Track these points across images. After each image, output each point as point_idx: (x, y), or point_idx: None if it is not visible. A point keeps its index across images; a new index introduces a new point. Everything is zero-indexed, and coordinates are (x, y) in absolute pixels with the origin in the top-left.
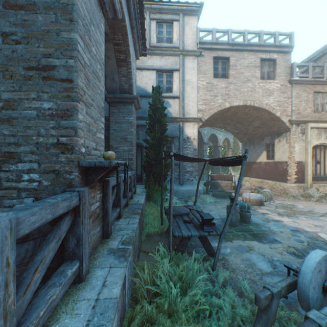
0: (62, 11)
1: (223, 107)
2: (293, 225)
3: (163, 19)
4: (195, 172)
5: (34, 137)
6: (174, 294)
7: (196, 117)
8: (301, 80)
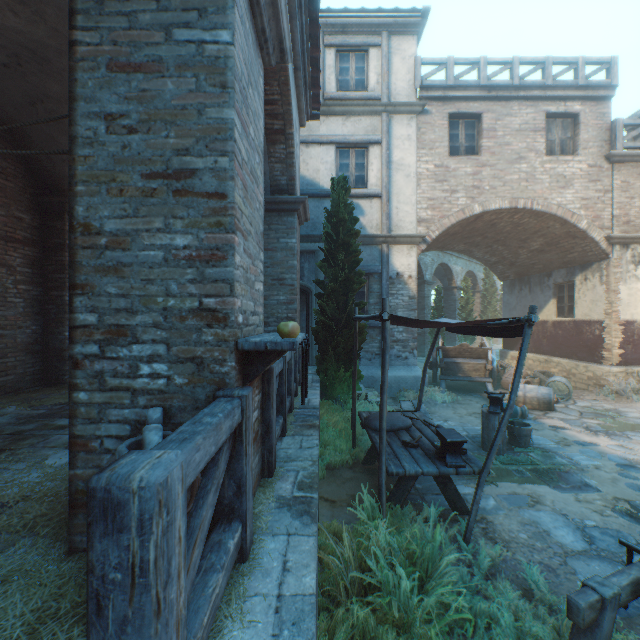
0: (207, 70)
1: (468, 213)
2: (621, 454)
3: (349, 45)
4: (413, 343)
5: (159, 298)
6: (405, 588)
7: (414, 233)
8: (633, 154)
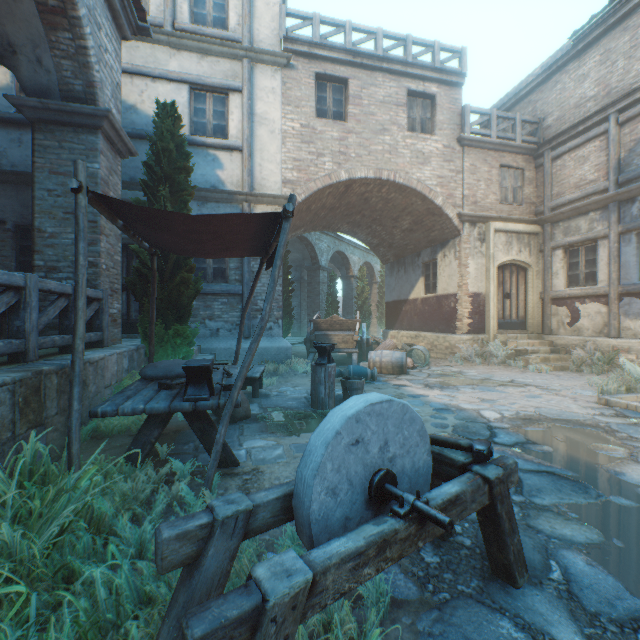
0: None
1: (335, 179)
2: (443, 401)
3: None
4: (278, 312)
5: None
6: None
7: (279, 195)
8: (479, 140)
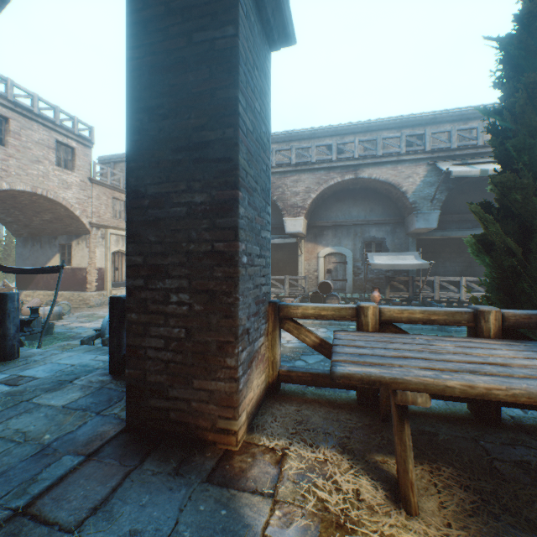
0: None
1: None
2: (96, 326)
3: None
4: None
5: None
6: None
7: None
8: (103, 182)
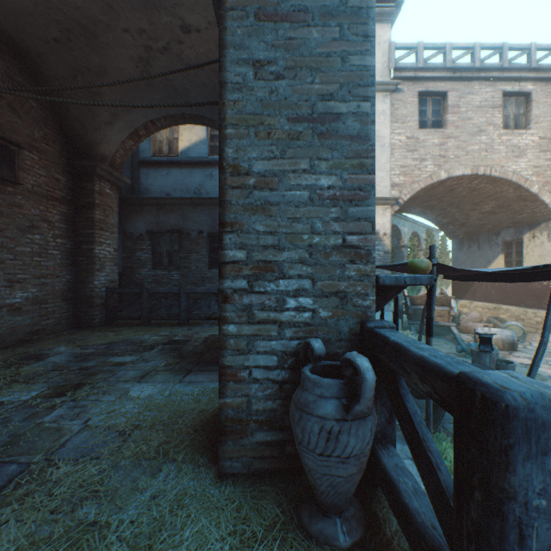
0: (349, 20)
1: (435, 179)
2: None
3: None
4: None
5: (304, 236)
6: None
7: (388, 196)
8: None
